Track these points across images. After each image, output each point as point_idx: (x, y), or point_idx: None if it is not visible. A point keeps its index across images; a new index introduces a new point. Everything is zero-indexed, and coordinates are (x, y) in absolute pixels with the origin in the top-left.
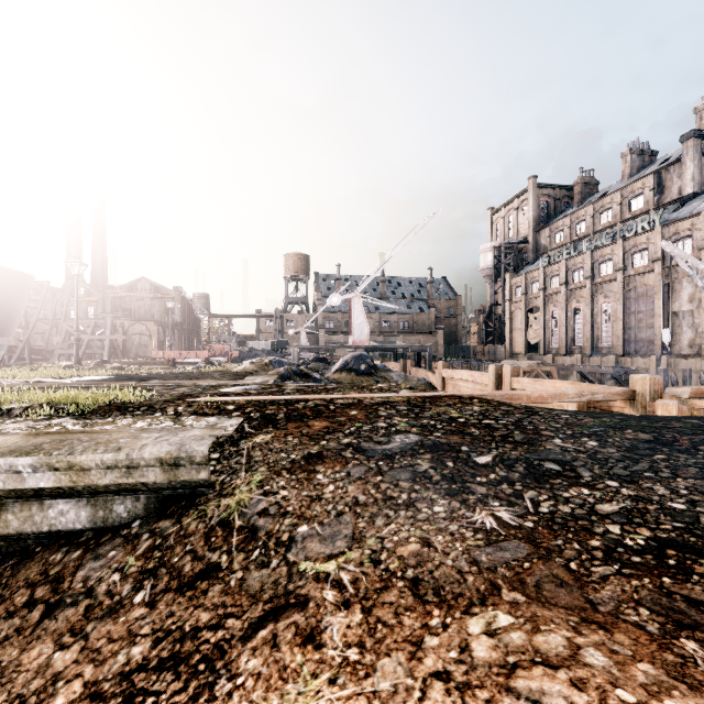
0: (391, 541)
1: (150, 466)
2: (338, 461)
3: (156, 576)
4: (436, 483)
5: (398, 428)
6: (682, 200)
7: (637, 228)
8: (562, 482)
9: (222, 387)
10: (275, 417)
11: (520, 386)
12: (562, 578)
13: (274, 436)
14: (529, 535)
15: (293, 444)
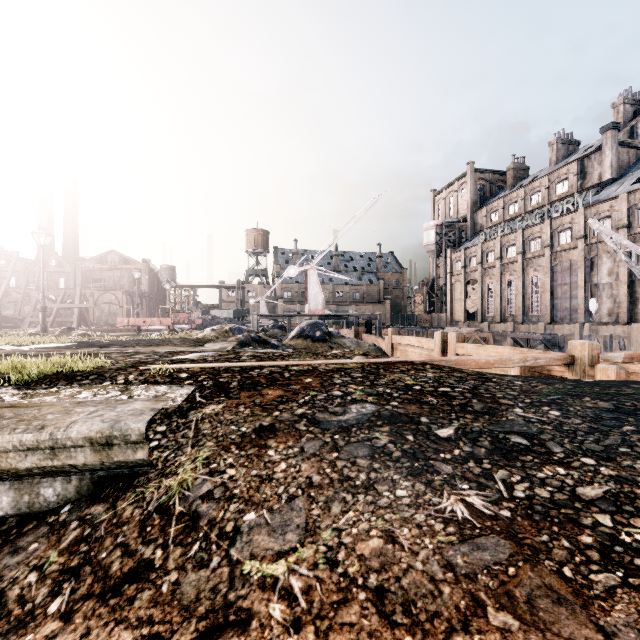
0: (349, 535)
1: (78, 447)
2: (291, 434)
3: (78, 577)
4: (396, 460)
5: (354, 397)
6: (602, 185)
7: (563, 209)
8: (533, 459)
9: (180, 354)
10: (228, 385)
11: (465, 351)
12: (558, 590)
13: (225, 406)
14: (508, 527)
15: (244, 416)
